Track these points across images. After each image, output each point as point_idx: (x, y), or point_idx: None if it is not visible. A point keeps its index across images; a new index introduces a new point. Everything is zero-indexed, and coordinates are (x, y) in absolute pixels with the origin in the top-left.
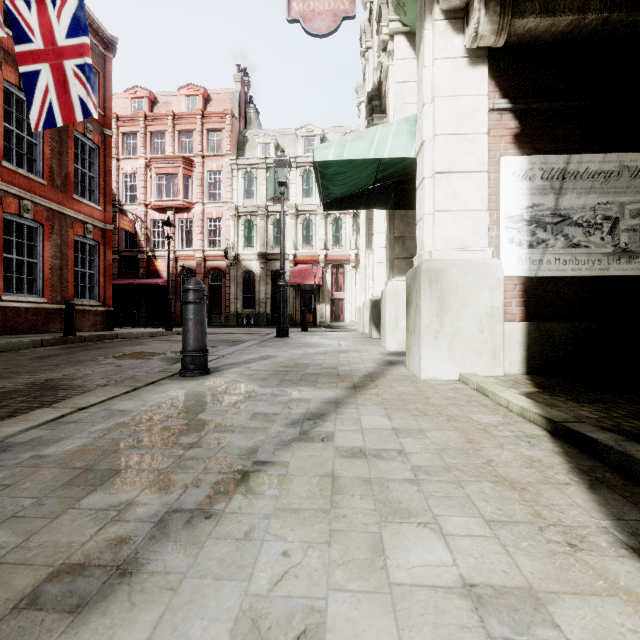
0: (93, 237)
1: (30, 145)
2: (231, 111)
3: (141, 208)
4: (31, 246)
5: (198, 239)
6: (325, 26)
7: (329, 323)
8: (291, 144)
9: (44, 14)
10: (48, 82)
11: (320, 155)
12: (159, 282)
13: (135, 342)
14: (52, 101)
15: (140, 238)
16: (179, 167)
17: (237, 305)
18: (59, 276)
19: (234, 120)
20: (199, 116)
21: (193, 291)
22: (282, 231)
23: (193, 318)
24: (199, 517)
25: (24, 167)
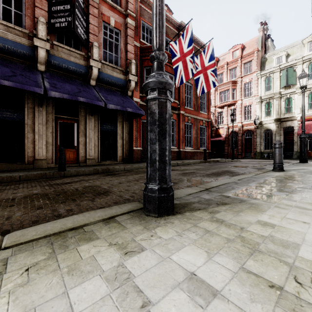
0: (204, 125)
1: (189, 98)
2: (257, 49)
3: (213, 108)
4: (189, 131)
5: (239, 117)
6: None
7: None
8: (298, 50)
9: (201, 58)
10: (202, 79)
11: None
12: (221, 139)
13: (229, 163)
14: (203, 85)
15: (212, 121)
16: (230, 86)
17: (260, 148)
18: (196, 140)
19: (258, 52)
20: (239, 59)
21: (278, 144)
22: (303, 110)
23: (278, 153)
24: None
25: (188, 106)
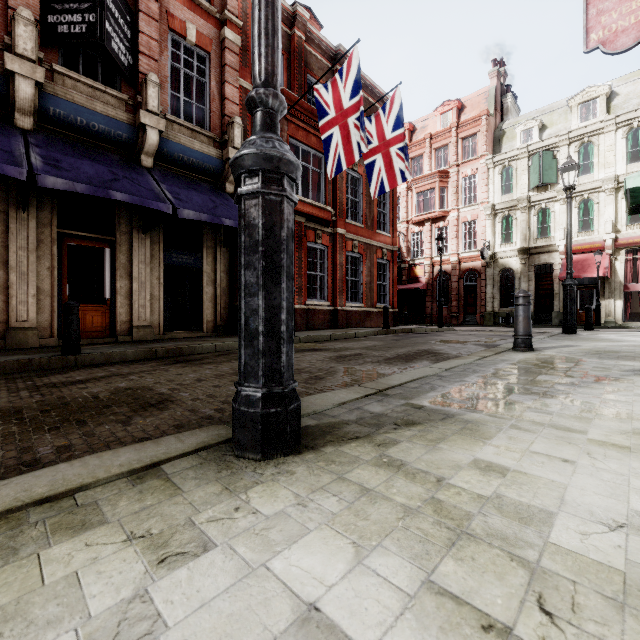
0: (386, 258)
1: (355, 203)
2: (487, 111)
3: (403, 225)
4: (355, 270)
5: (453, 244)
6: (630, 40)
7: (620, 323)
8: (561, 119)
9: (379, 123)
10: (380, 165)
11: (632, 183)
12: (419, 286)
13: (433, 334)
14: (382, 176)
15: (403, 250)
16: (435, 182)
17: (493, 304)
18: (369, 288)
19: (489, 118)
20: (454, 129)
21: (523, 297)
22: (568, 233)
23: (523, 314)
24: (597, 382)
25: (353, 219)
